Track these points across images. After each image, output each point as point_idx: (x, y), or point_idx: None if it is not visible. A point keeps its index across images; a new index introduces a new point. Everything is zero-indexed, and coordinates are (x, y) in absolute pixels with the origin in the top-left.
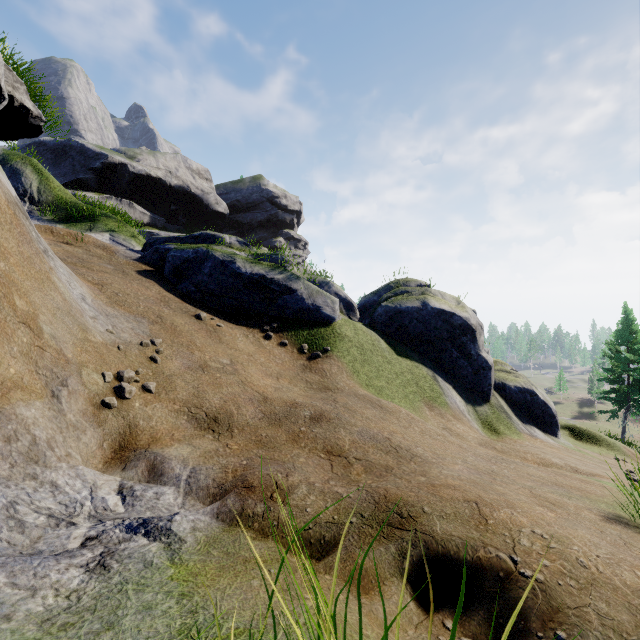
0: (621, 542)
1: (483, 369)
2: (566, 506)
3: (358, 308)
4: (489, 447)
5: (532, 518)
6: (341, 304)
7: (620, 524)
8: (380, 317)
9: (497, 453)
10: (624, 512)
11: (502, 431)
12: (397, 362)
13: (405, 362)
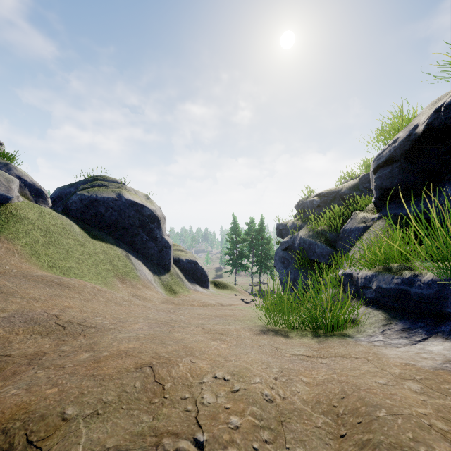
0: (275, 350)
1: (166, 248)
2: (230, 332)
3: (52, 198)
4: (169, 303)
5: (211, 358)
6: (26, 189)
7: (264, 333)
8: (75, 204)
9: (175, 306)
10: (261, 323)
11: (178, 291)
12: (91, 244)
13: (100, 244)
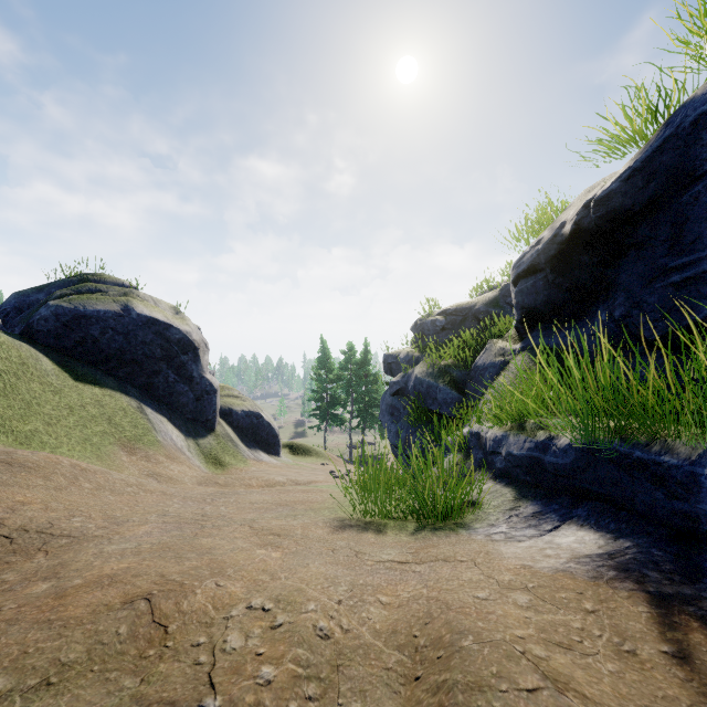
0: (354, 555)
1: (208, 393)
2: (293, 531)
3: (2, 310)
4: (211, 484)
5: (250, 577)
6: None
7: (346, 529)
8: (45, 323)
9: (220, 488)
10: (345, 512)
11: (228, 462)
12: (74, 391)
13: (90, 390)
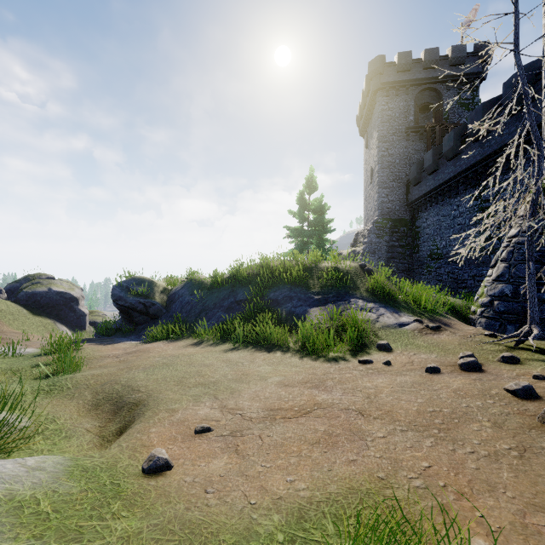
0: None
1: (82, 316)
2: None
3: (5, 291)
4: None
5: None
6: None
7: None
8: (23, 297)
9: None
10: None
11: None
12: (34, 318)
13: (38, 318)
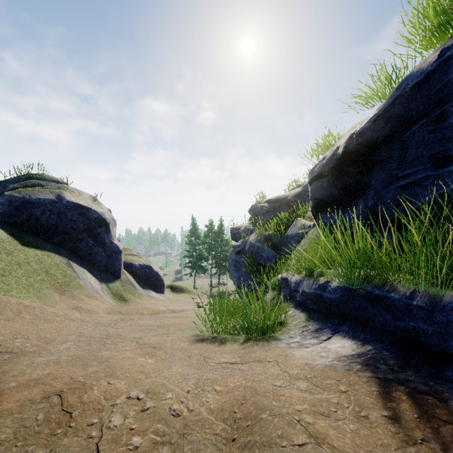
0: (202, 359)
1: (115, 253)
2: (165, 344)
3: None
4: (116, 313)
5: (132, 376)
6: None
7: (200, 342)
8: (1, 206)
9: (122, 316)
10: (201, 330)
11: (129, 298)
12: (22, 252)
13: (34, 252)
